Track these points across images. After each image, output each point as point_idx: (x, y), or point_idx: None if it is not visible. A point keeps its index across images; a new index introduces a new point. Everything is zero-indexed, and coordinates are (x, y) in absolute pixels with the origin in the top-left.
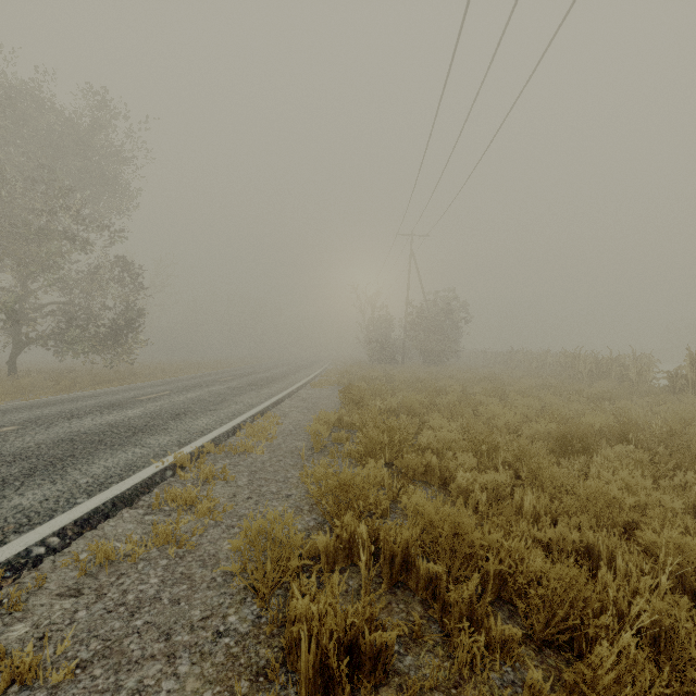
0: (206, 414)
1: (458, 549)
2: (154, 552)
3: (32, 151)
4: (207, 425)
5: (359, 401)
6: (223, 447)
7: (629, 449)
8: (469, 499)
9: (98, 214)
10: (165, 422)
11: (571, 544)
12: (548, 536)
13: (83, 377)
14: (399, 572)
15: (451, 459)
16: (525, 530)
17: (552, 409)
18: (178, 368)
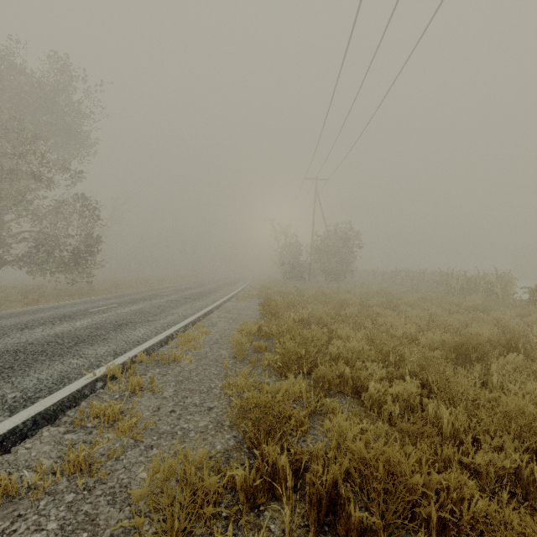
0: (144, 325)
1: (392, 491)
2: (63, 483)
3: (5, 105)
4: (143, 335)
5: (276, 313)
6: (154, 356)
7: (520, 358)
8: (382, 410)
9: (63, 159)
10: (107, 332)
11: (506, 474)
12: (478, 463)
13: (49, 292)
14: (325, 513)
15: (360, 368)
16: (450, 453)
17: (441, 320)
18: (130, 284)
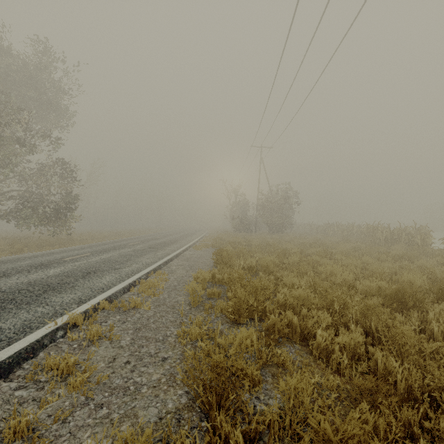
0: (110, 273)
1: None
2: None
3: None
4: (108, 282)
5: (227, 262)
6: (116, 304)
7: None
8: (330, 360)
9: (45, 129)
10: (76, 280)
11: None
12: (442, 430)
13: (33, 242)
14: None
15: (306, 314)
16: (410, 416)
17: (374, 268)
18: (104, 235)
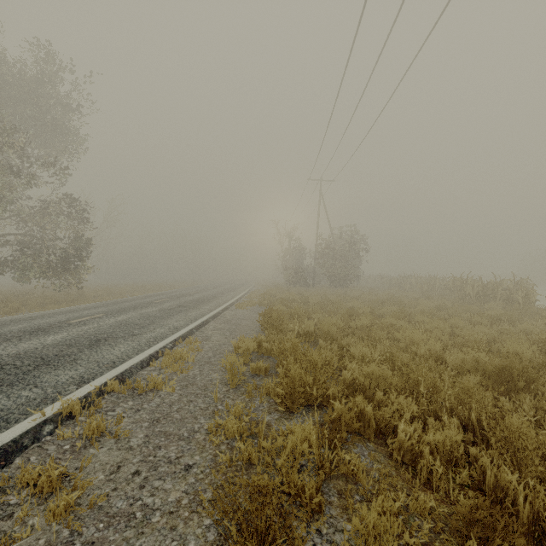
0: (126, 340)
1: None
2: None
3: None
4: (122, 354)
5: (278, 325)
6: (129, 384)
7: None
8: (418, 467)
9: (50, 157)
10: (80, 350)
11: None
12: None
13: (34, 299)
14: None
15: (382, 399)
16: None
17: (468, 334)
18: (124, 290)
